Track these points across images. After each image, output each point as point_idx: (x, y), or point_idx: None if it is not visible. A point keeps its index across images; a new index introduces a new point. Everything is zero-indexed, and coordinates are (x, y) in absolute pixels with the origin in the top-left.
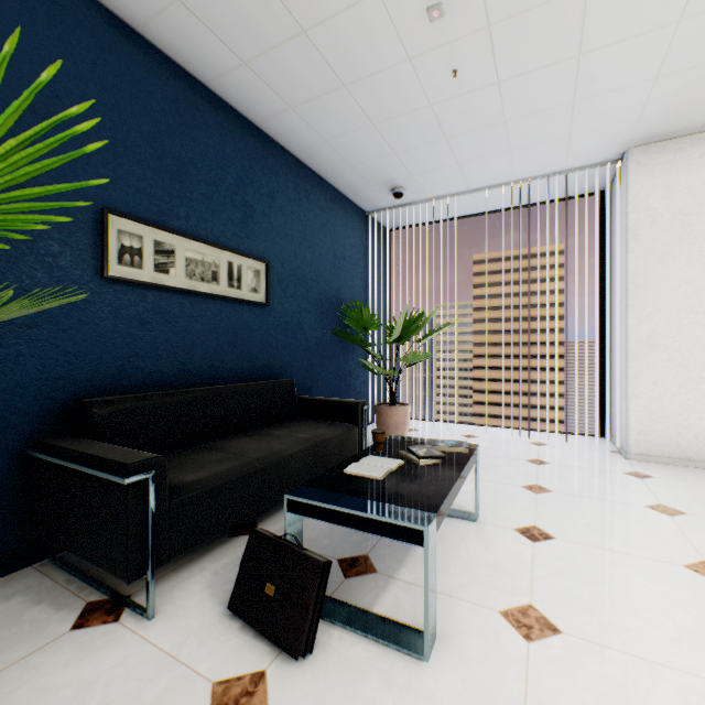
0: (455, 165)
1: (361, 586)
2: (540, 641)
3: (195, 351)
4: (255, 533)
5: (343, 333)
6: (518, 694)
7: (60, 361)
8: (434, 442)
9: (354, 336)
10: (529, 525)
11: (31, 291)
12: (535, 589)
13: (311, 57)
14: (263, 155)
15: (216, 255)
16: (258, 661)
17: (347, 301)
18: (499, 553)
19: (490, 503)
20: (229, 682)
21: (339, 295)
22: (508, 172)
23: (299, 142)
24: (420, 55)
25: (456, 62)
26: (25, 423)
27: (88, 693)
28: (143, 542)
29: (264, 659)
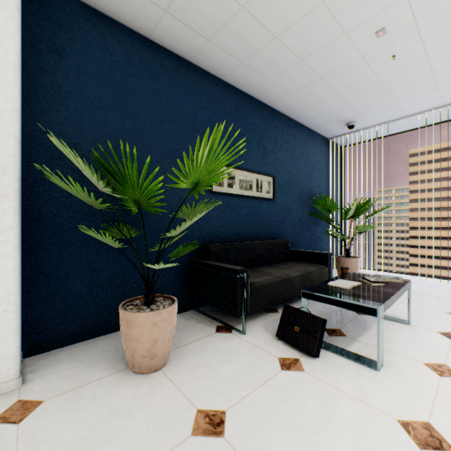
0: (393, 104)
1: (338, 340)
2: (448, 378)
3: (242, 224)
4: (286, 306)
5: (315, 213)
6: (431, 391)
7: (197, 228)
8: (379, 276)
9: (320, 215)
10: (448, 332)
11: (189, 200)
12: (449, 359)
13: (303, 70)
14: (272, 120)
15: (251, 176)
16: (294, 355)
17: (316, 194)
18: (424, 340)
19: (420, 318)
20: (284, 358)
21: (311, 191)
22: (437, 101)
23: (290, 109)
24: (369, 54)
25: (394, 51)
26: (187, 253)
27: (232, 350)
28: (241, 302)
29: (297, 355)
